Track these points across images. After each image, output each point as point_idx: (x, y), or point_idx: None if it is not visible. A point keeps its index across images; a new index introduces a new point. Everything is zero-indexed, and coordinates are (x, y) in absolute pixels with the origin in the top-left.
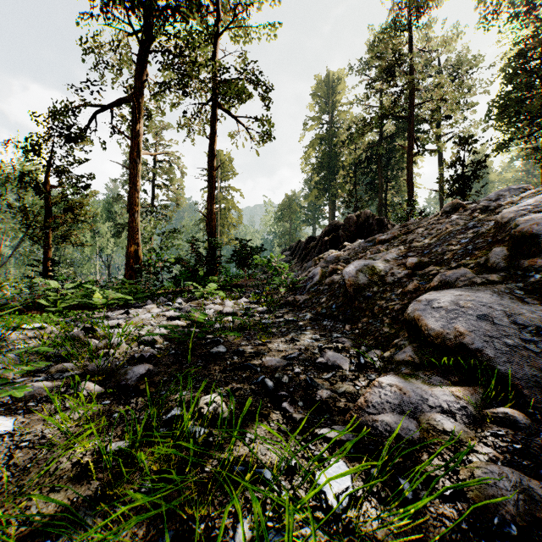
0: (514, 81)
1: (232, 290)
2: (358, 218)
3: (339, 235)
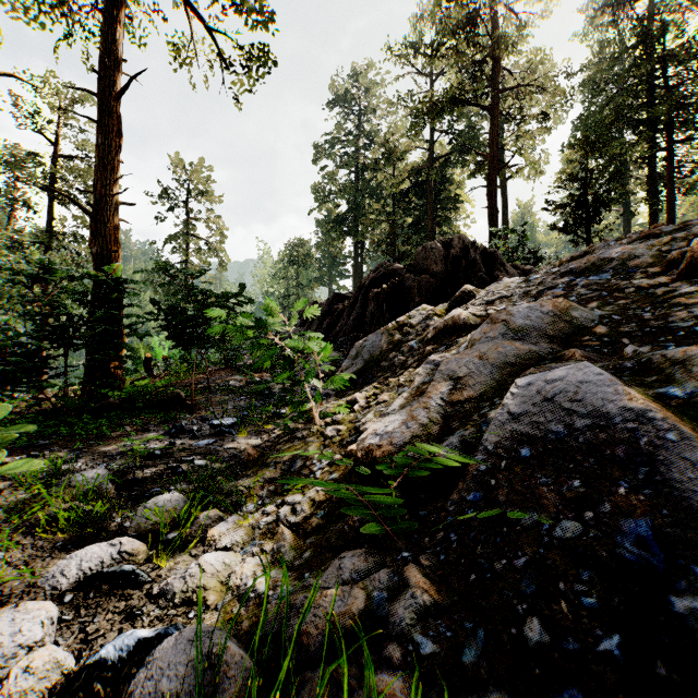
0: (632, 75)
1: (157, 409)
2: (446, 250)
3: (404, 283)
